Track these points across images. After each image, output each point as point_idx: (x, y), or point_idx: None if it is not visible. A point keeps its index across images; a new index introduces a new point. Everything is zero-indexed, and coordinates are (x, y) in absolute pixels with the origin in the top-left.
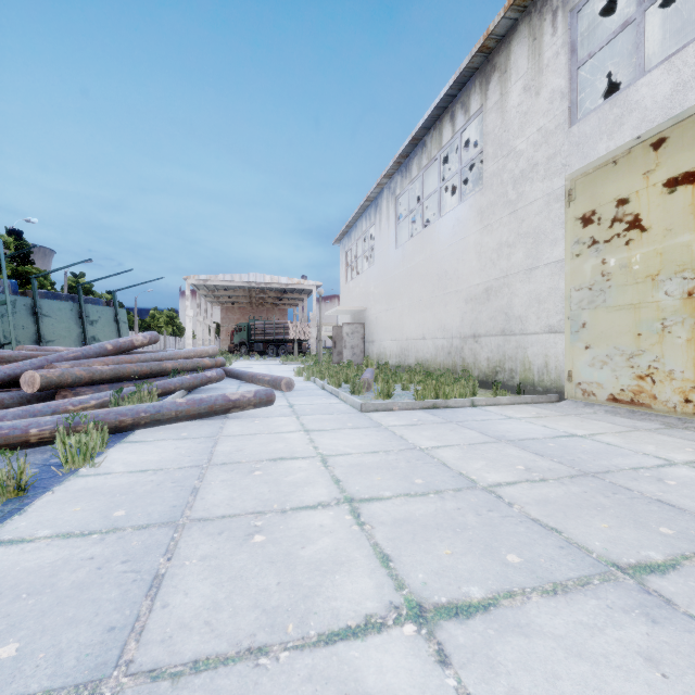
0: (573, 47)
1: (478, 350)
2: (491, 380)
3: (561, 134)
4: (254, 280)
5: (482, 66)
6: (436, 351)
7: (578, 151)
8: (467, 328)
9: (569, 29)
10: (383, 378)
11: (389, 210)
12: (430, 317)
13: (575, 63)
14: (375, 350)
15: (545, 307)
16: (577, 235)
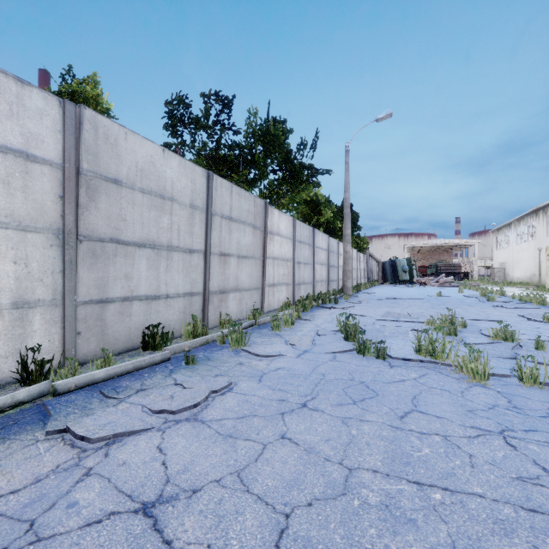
0: (547, 222)
1: (534, 278)
2: (536, 285)
3: (545, 237)
4: (439, 243)
5: (535, 211)
6: (526, 278)
7: (547, 242)
8: (533, 273)
9: (546, 219)
10: (502, 283)
11: (514, 231)
12: (525, 269)
13: (547, 225)
14: (509, 278)
15: (544, 270)
16: (547, 257)
